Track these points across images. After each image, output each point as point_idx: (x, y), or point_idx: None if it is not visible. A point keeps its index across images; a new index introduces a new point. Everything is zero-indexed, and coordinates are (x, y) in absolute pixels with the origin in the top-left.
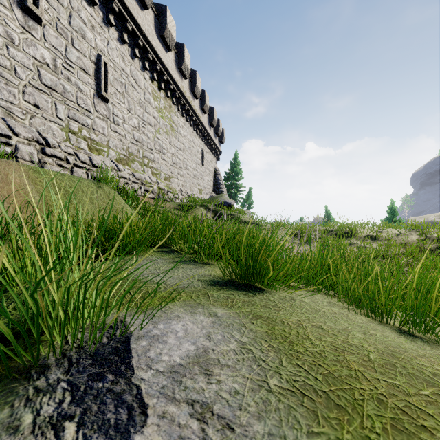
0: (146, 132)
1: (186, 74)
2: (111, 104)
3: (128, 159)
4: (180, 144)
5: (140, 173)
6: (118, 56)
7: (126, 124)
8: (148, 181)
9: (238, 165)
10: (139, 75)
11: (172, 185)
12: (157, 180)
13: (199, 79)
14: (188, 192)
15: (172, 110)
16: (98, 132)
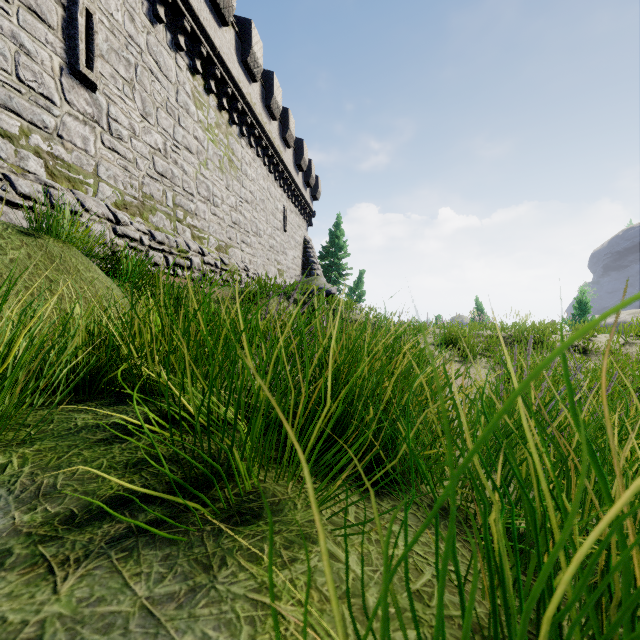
0: (180, 161)
1: (256, 73)
2: (104, 97)
3: (143, 207)
4: (246, 191)
5: (167, 234)
6: (120, 8)
7: (139, 141)
8: (182, 249)
9: (341, 234)
10: (165, 57)
11: (231, 259)
12: (202, 248)
13: (279, 87)
14: (259, 272)
15: (231, 132)
16: (72, 145)
